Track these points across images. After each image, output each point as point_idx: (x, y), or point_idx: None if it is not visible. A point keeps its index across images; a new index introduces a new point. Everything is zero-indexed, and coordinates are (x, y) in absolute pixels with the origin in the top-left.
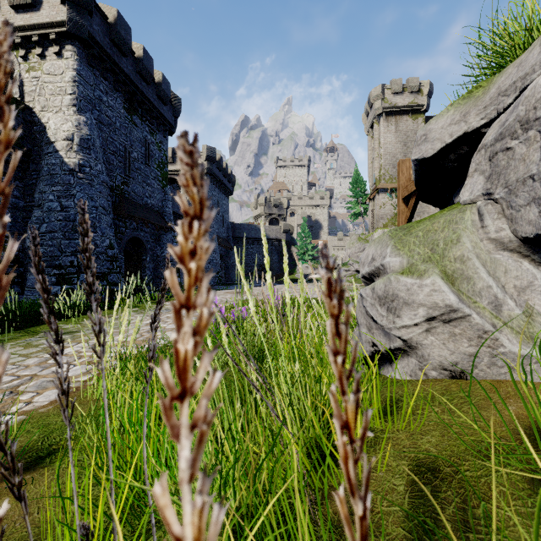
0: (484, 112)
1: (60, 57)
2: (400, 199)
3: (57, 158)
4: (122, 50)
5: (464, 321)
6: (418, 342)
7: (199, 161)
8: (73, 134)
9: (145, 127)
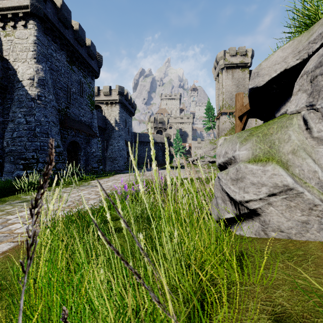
0: (299, 55)
1: (26, 28)
2: (236, 117)
3: (24, 91)
4: (66, 25)
5: (298, 197)
6: (261, 211)
7: (114, 95)
8: (34, 76)
9: (80, 73)
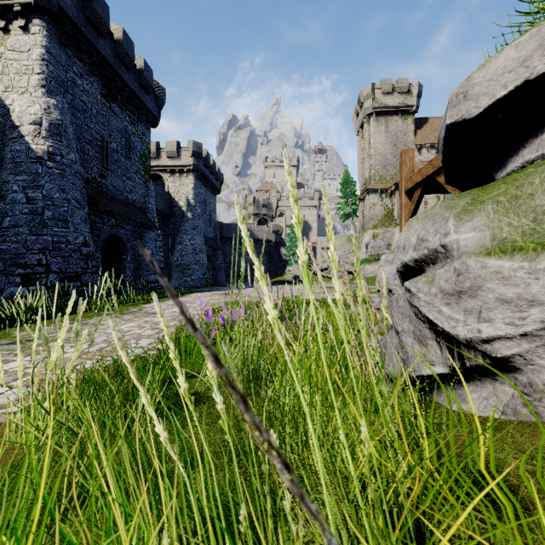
0: None
1: (26, 32)
2: (402, 191)
3: (23, 144)
4: (99, 30)
5: None
6: (525, 363)
7: (185, 157)
8: (42, 118)
9: (126, 116)
